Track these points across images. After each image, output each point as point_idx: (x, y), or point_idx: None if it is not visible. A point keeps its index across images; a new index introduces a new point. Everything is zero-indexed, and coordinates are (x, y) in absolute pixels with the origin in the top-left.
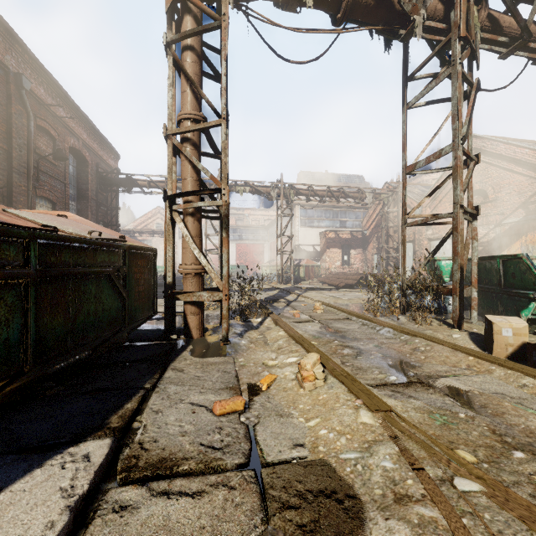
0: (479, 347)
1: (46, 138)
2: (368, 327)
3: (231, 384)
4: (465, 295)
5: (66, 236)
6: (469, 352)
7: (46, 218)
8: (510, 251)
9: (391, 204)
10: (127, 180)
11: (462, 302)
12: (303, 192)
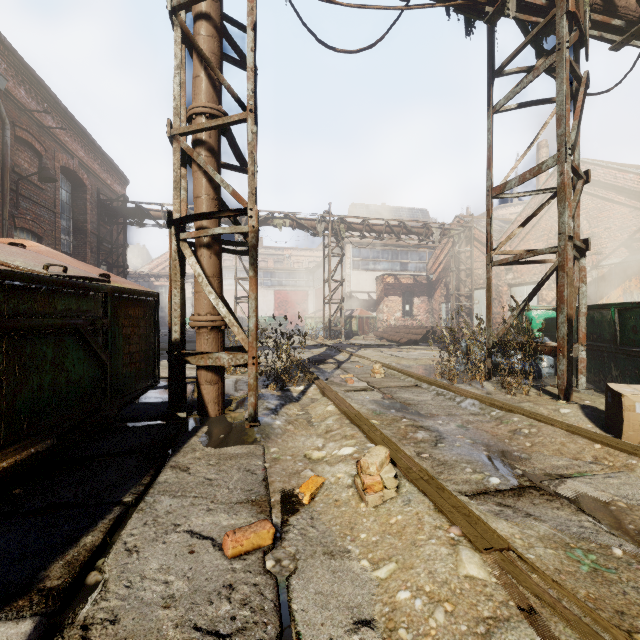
0: (598, 426)
1: (29, 154)
2: (444, 398)
3: (256, 494)
4: (573, 355)
5: None
6: (593, 437)
7: None
8: (610, 299)
9: (463, 242)
10: (137, 210)
11: (571, 365)
12: (356, 226)
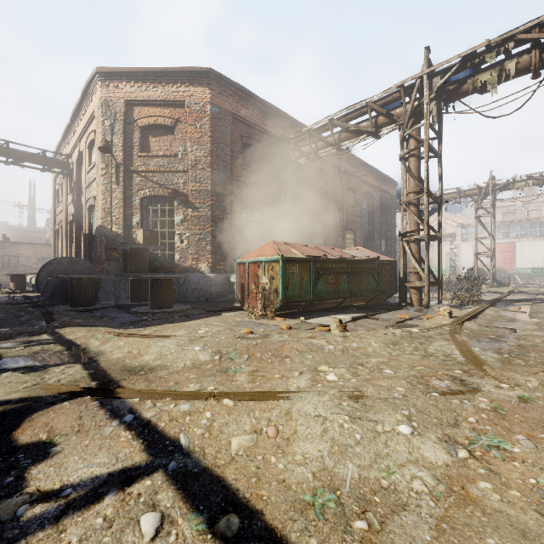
0: None
1: (351, 193)
2: None
3: (413, 316)
4: None
5: (357, 259)
6: None
7: (352, 252)
8: None
9: None
10: None
11: None
12: None
